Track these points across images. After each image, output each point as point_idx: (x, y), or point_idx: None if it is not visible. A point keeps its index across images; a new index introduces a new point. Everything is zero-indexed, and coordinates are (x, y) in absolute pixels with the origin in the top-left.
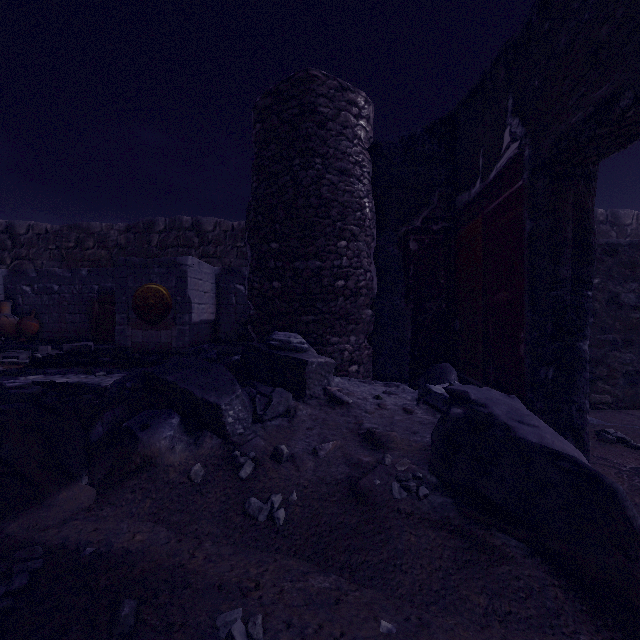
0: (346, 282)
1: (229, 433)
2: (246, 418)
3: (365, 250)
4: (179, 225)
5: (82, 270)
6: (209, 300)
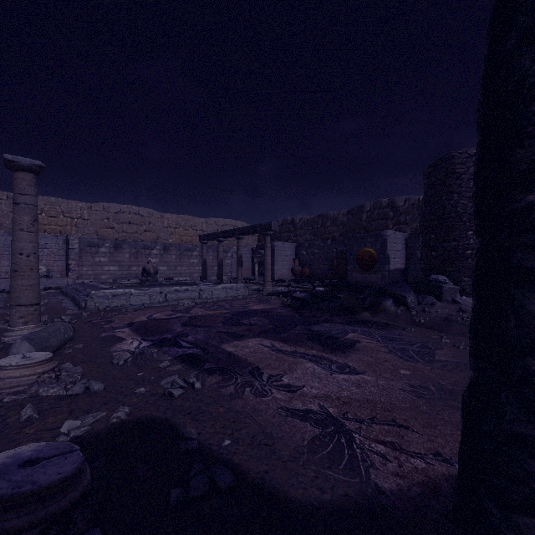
0: (472, 251)
1: (408, 305)
2: (415, 302)
3: None
4: (379, 205)
5: (328, 241)
6: (400, 255)
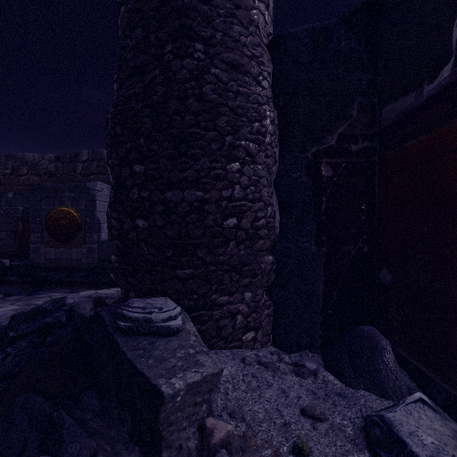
0: (239, 220)
1: None
2: None
3: (265, 176)
4: (100, 156)
5: (8, 193)
6: None
